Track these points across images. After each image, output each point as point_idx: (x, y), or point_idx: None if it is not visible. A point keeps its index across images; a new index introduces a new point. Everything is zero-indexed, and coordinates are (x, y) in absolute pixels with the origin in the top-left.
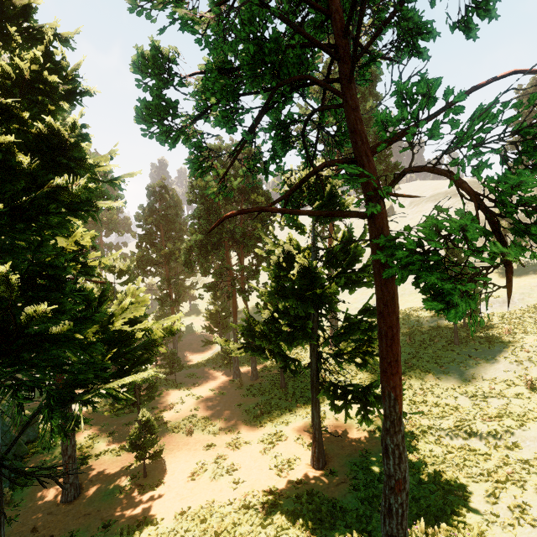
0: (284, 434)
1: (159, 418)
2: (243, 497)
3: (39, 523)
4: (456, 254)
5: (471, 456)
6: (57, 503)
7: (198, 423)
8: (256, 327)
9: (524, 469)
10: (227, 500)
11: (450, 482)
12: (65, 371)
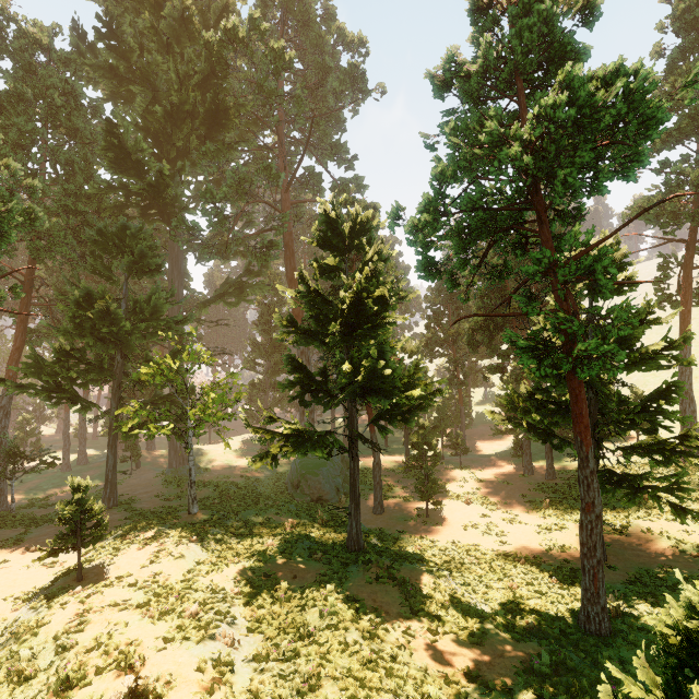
0: (566, 527)
1: (442, 487)
2: (506, 552)
3: (361, 518)
4: None
5: None
6: (370, 513)
7: (477, 499)
8: (520, 403)
9: None
10: (491, 548)
11: None
12: (385, 396)
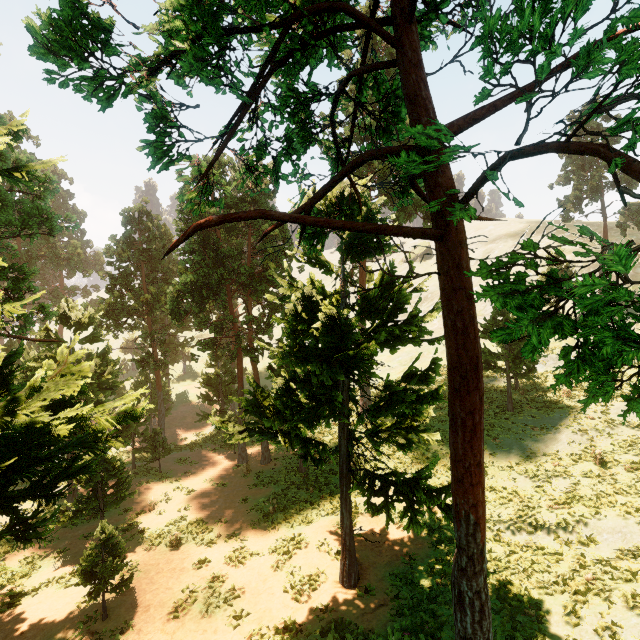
0: (303, 538)
1: (133, 524)
2: (247, 639)
3: None
4: None
5: (539, 557)
6: None
7: (188, 528)
8: (265, 401)
9: (606, 573)
10: None
11: (519, 595)
12: None
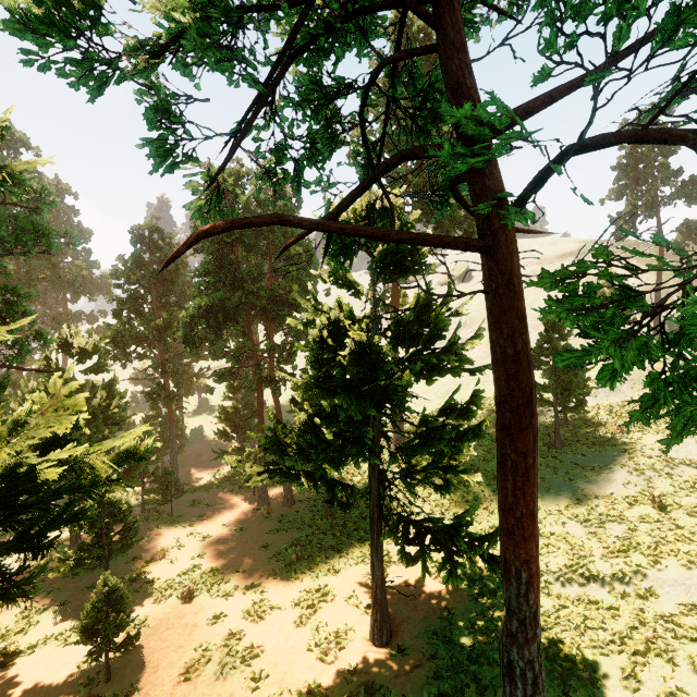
0: (330, 590)
1: (141, 574)
2: None
3: None
4: (558, 329)
5: (592, 612)
6: None
7: (202, 579)
8: (287, 438)
9: (669, 631)
10: None
11: (571, 656)
12: None
